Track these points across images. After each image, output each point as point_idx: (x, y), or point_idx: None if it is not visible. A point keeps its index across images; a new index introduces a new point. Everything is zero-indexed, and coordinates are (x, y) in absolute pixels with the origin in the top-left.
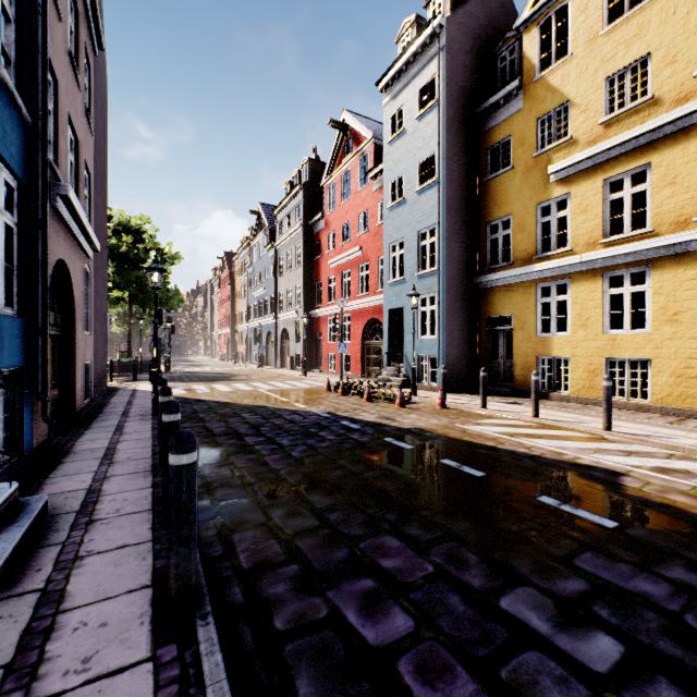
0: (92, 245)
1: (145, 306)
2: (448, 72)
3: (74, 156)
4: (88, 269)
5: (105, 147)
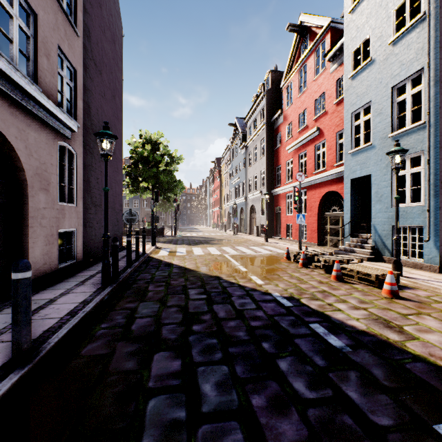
0: (61, 122)
1: (161, 192)
2: None
3: (34, 31)
4: (71, 149)
5: (118, 73)
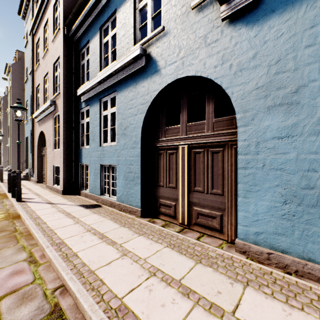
0: None
1: None
2: (13, 79)
3: None
4: None
5: None
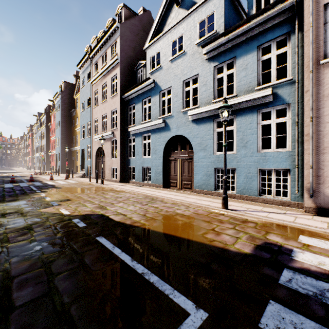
0: None
1: None
2: (62, 104)
3: None
4: None
5: None
